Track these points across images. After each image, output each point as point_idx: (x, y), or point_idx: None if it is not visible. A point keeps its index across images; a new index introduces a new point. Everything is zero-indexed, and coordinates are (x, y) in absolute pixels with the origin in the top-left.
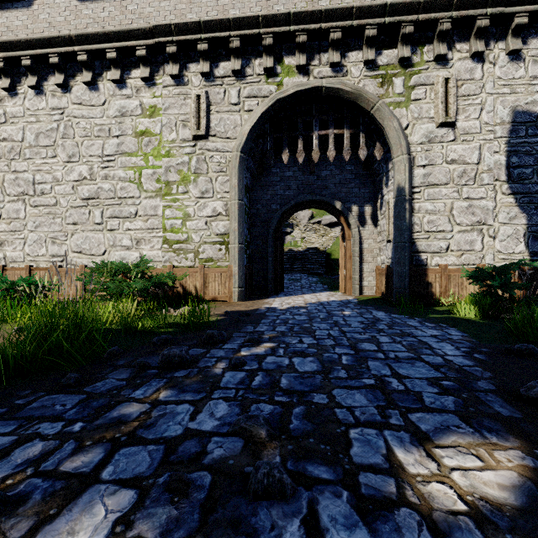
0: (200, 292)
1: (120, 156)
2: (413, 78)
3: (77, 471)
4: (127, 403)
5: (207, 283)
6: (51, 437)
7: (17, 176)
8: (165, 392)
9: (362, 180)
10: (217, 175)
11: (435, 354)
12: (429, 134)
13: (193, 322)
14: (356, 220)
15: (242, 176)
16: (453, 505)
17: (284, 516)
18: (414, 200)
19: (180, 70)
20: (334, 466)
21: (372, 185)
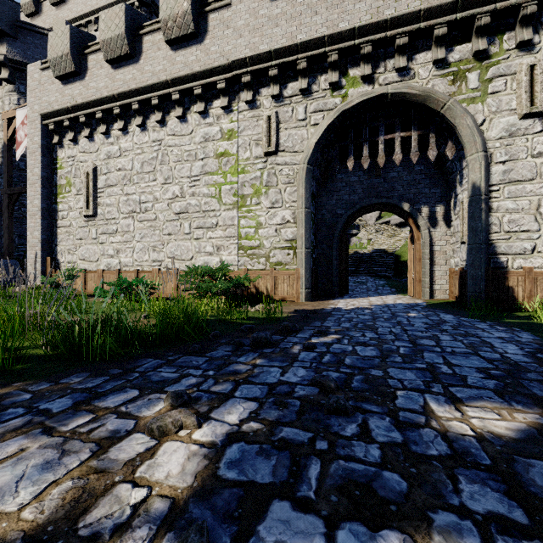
0: (271, 292)
1: (204, 176)
2: (490, 70)
3: (221, 391)
4: (236, 364)
5: (276, 285)
6: (198, 376)
7: (128, 197)
8: (259, 360)
9: (433, 179)
10: (285, 186)
11: (494, 351)
12: (510, 127)
13: (270, 316)
14: (426, 221)
15: (308, 185)
16: (464, 432)
17: (347, 422)
18: (492, 199)
19: (253, 95)
20: (382, 407)
21: (445, 184)
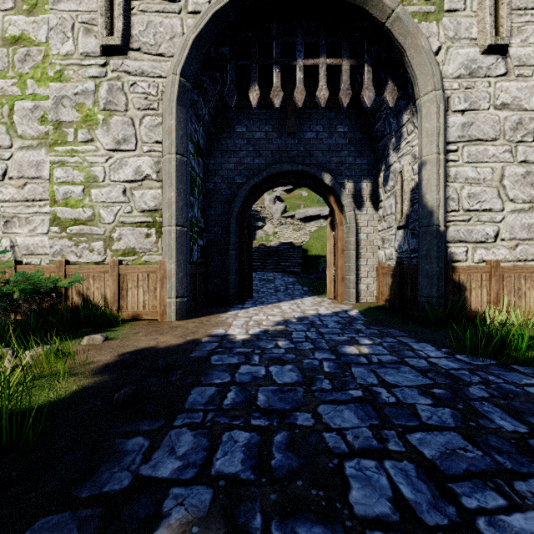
0: (112, 305)
1: None
2: None
3: None
4: None
5: (124, 290)
6: None
7: None
8: None
9: (359, 146)
10: (142, 114)
11: None
12: (471, 63)
13: None
14: (351, 201)
15: (183, 115)
16: None
17: None
18: (449, 162)
19: None
20: None
21: (372, 153)
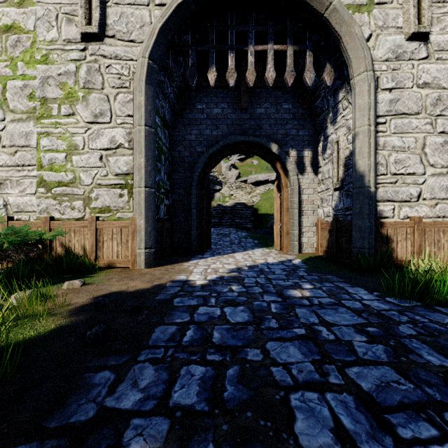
0: (90, 255)
1: None
2: None
3: None
4: None
5: (100, 242)
6: None
7: None
8: None
9: (301, 120)
10: (116, 91)
11: None
12: (397, 48)
13: None
14: (295, 167)
15: (151, 93)
16: None
17: None
18: (378, 133)
19: None
20: None
21: (312, 126)
